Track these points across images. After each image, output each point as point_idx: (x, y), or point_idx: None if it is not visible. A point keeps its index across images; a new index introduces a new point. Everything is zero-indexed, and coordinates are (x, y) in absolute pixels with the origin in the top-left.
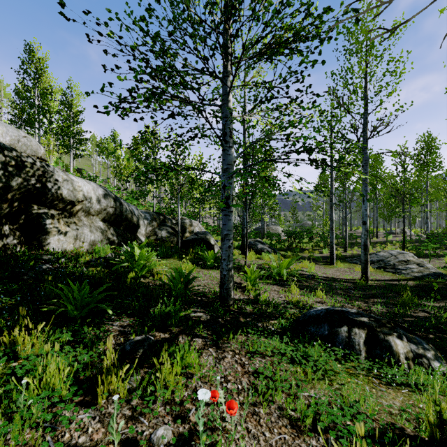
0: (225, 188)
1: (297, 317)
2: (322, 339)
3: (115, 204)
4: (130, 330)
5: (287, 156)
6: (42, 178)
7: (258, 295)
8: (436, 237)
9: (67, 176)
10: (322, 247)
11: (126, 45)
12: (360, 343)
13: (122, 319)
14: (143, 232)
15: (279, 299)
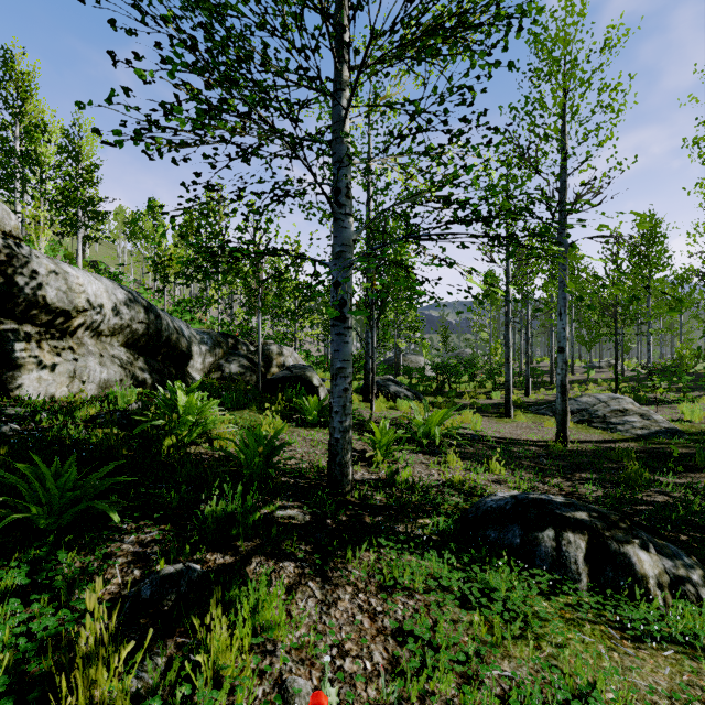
0: (338, 286)
1: (463, 510)
2: (510, 553)
3: (147, 317)
4: (156, 550)
5: (448, 228)
6: (6, 267)
7: (395, 472)
8: (663, 372)
9: (56, 265)
10: (490, 389)
11: (154, 16)
12: (577, 559)
13: (143, 528)
14: (199, 366)
15: (429, 478)
